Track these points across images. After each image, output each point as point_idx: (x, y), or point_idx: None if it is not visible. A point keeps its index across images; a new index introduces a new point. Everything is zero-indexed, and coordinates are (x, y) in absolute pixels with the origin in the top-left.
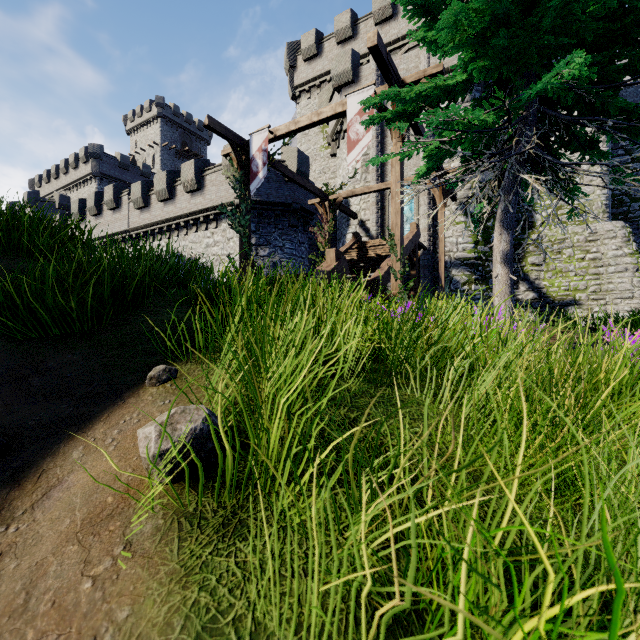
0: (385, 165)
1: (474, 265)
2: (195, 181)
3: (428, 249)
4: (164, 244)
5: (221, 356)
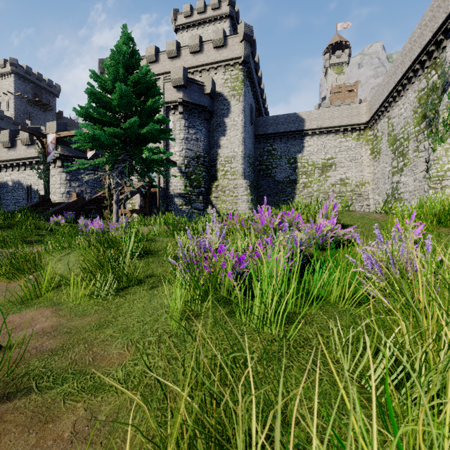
0: None
1: (185, 197)
2: (29, 139)
3: (163, 188)
4: (8, 175)
5: None
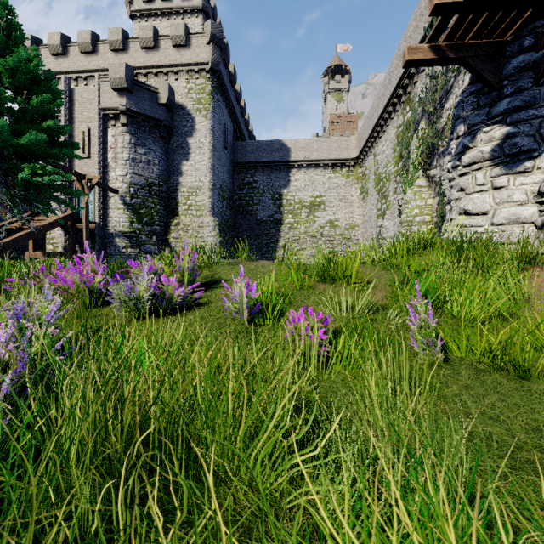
0: (74, 161)
1: (130, 236)
2: None
3: (99, 224)
4: None
5: None
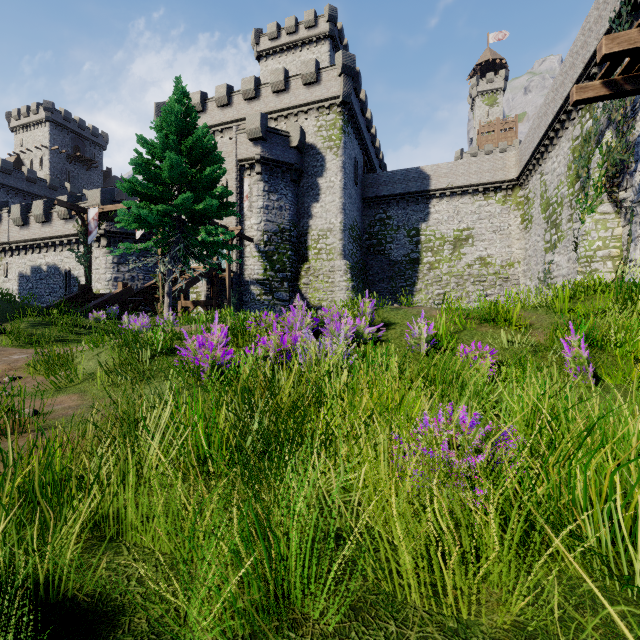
0: None
1: (264, 284)
2: (68, 212)
3: (236, 272)
4: (42, 257)
5: (9, 321)
